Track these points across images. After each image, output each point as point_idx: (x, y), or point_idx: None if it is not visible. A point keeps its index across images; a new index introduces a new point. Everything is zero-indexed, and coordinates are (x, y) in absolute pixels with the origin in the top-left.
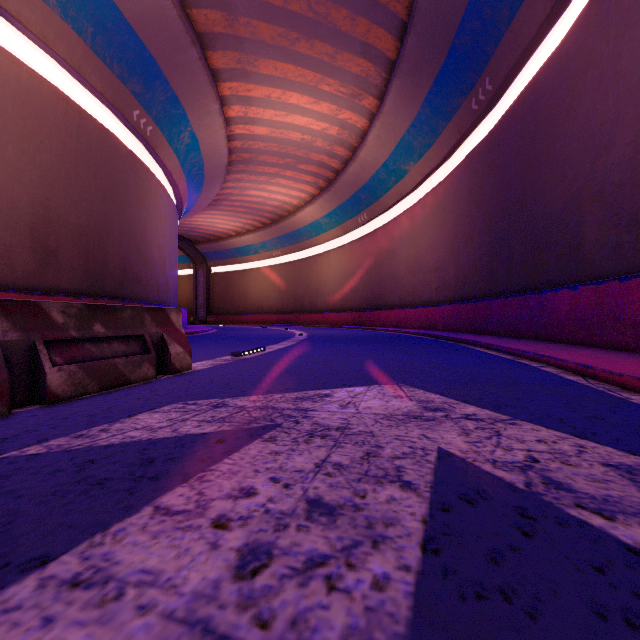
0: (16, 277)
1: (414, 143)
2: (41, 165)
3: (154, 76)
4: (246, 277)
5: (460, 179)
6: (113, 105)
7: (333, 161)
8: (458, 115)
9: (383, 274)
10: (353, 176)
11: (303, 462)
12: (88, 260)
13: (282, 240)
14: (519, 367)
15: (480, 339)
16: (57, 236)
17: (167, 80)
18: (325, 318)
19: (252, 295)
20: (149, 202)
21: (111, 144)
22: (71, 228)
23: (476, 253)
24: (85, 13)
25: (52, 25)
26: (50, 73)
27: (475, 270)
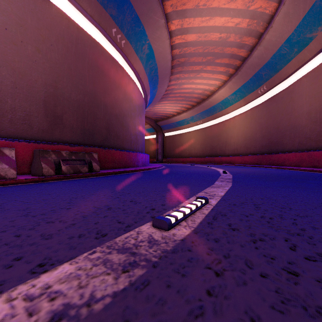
0: (33, 132)
1: None
2: (51, 60)
3: (123, 1)
4: (182, 137)
5: None
6: (99, 24)
7: (241, 51)
8: None
9: (281, 127)
10: (257, 58)
11: None
12: (83, 123)
13: (203, 114)
14: None
15: None
16: (62, 106)
17: (131, 4)
18: (231, 159)
19: (185, 147)
20: (124, 89)
21: (99, 51)
22: (72, 102)
23: None
24: None
25: None
26: (59, 4)
27: None
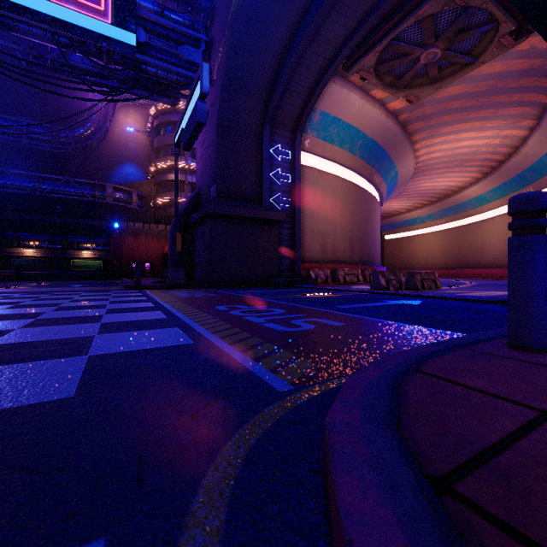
0: (346, 259)
1: None
2: (351, 215)
3: (385, 158)
4: (413, 241)
5: None
6: (368, 178)
7: (496, 156)
8: None
9: None
10: (516, 163)
11: (483, 293)
12: (361, 249)
13: (446, 211)
14: None
15: None
16: (354, 241)
17: (390, 157)
18: (489, 272)
19: (418, 255)
20: (375, 214)
21: (366, 195)
22: (357, 237)
23: None
24: (366, 151)
25: (356, 162)
26: (351, 177)
27: None
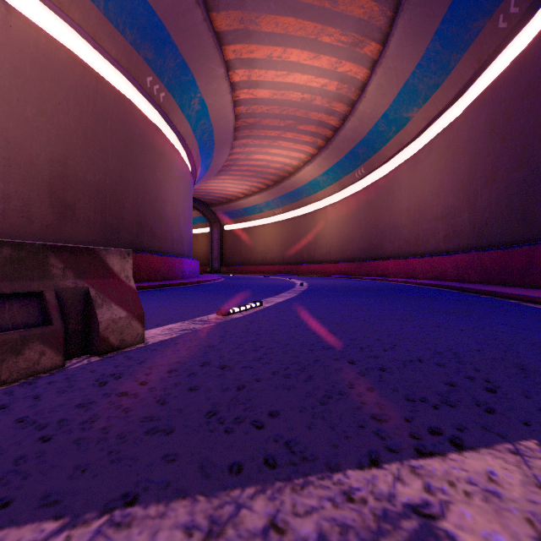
0: (34, 229)
1: (419, 86)
2: (59, 125)
3: (164, 42)
4: (252, 233)
5: (477, 115)
6: (127, 71)
7: (331, 119)
8: (478, 41)
9: (381, 225)
10: (351, 131)
11: None
12: (104, 214)
13: (283, 199)
14: None
15: (534, 294)
16: (74, 191)
17: (176, 46)
18: (322, 268)
19: (257, 249)
20: (163, 163)
21: (127, 108)
22: (88, 184)
23: (501, 194)
24: None
25: None
26: (69, 41)
27: (500, 213)
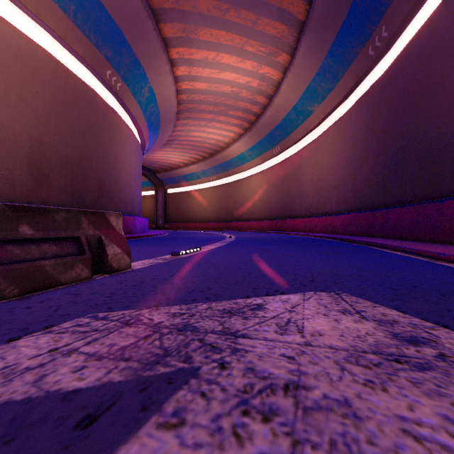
0: (17, 193)
1: (318, 88)
2: (36, 110)
3: (121, 44)
4: (191, 196)
5: (357, 114)
6: (91, 66)
7: (254, 107)
8: (356, 61)
9: (292, 192)
10: (270, 118)
11: None
12: (72, 181)
13: (217, 169)
14: (447, 270)
15: (382, 241)
16: (49, 163)
17: (131, 47)
18: (248, 225)
19: (195, 209)
20: (119, 139)
21: (90, 96)
22: (59, 157)
23: (371, 172)
24: None
25: (43, 4)
26: (44, 42)
27: (371, 185)
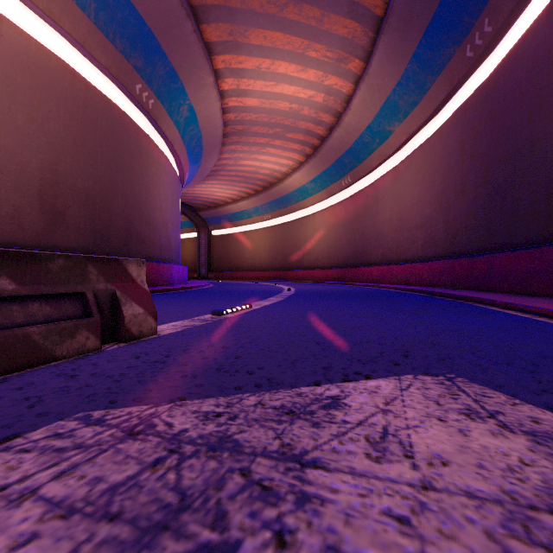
0: (25, 236)
1: (400, 102)
2: (49, 132)
3: (154, 51)
4: (241, 239)
5: (450, 133)
6: (117, 79)
7: (319, 128)
8: (449, 66)
9: (366, 233)
10: (338, 141)
11: None
12: (94, 221)
13: (272, 205)
14: None
15: (487, 296)
16: (64, 198)
17: (166, 55)
18: (311, 274)
19: (246, 254)
20: (152, 169)
21: (116, 115)
22: (78, 191)
23: (469, 207)
24: None
25: (57, 1)
26: (59, 49)
27: (468, 224)
